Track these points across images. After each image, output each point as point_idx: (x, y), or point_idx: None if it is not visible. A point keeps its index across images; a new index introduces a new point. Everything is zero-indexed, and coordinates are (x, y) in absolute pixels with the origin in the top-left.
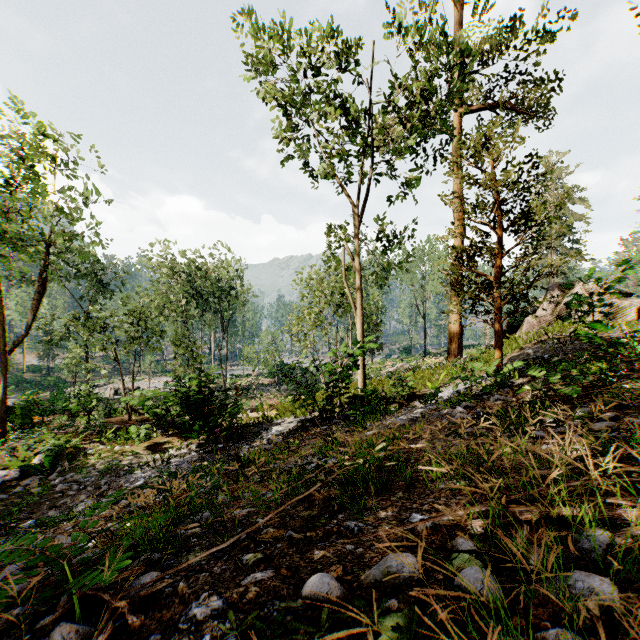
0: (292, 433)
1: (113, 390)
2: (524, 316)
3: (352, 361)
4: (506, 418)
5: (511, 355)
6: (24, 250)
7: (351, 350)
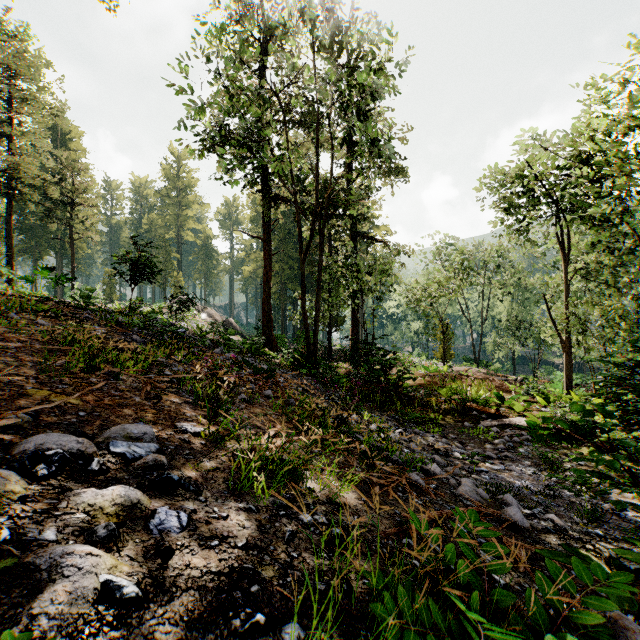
0: None
1: None
2: None
3: None
4: None
5: None
6: None
7: None
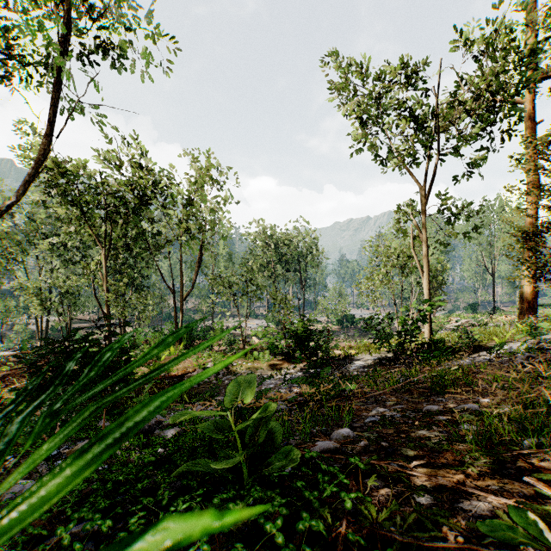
0: (371, 367)
1: (225, 327)
2: None
3: (421, 315)
4: None
5: None
6: (195, 237)
7: (421, 307)
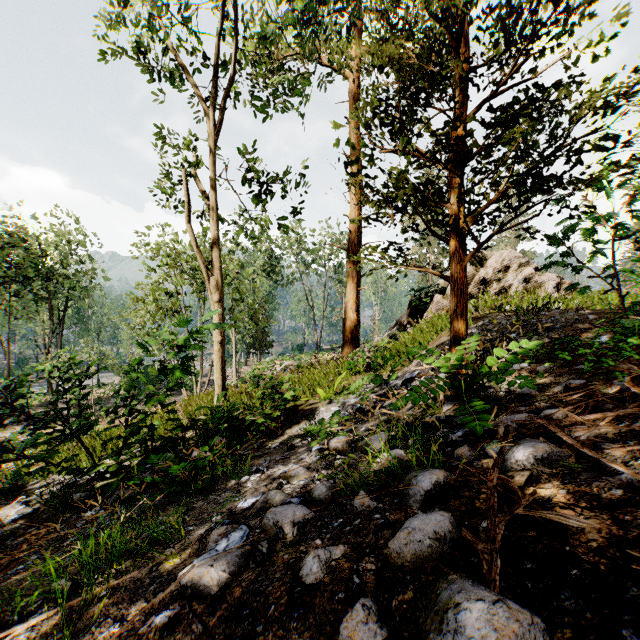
0: (18, 531)
1: None
2: (431, 297)
3: (182, 359)
4: None
5: (439, 340)
6: None
7: (169, 336)
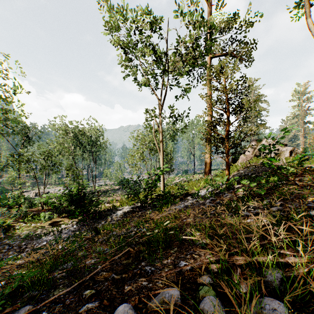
0: (127, 214)
1: (34, 193)
2: (239, 155)
3: (157, 177)
4: (230, 205)
5: (233, 173)
6: None
7: (157, 172)
